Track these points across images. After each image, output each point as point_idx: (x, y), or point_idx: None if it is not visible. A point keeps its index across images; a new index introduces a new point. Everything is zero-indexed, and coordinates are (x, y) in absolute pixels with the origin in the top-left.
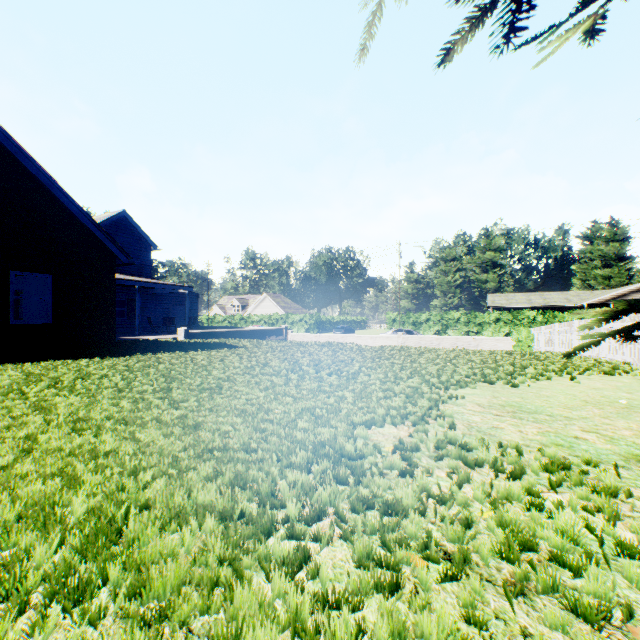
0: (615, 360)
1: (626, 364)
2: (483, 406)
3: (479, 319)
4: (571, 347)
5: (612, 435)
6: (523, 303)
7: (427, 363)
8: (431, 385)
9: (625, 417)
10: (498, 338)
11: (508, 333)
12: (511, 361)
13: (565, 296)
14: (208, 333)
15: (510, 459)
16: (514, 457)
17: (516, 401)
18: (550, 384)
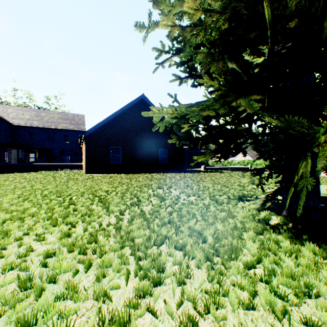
0: None
1: None
2: None
3: None
4: None
5: None
6: None
7: None
8: None
9: None
10: None
11: None
12: None
13: None
14: (212, 168)
15: None
16: None
17: None
18: None
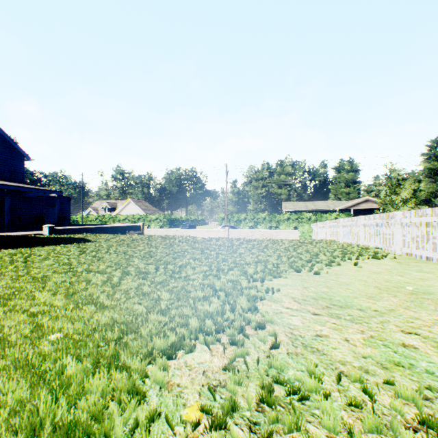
0: (369, 246)
1: (378, 249)
2: (299, 301)
3: (277, 218)
4: (338, 236)
5: (433, 336)
6: (303, 208)
7: (245, 253)
8: (249, 276)
9: (422, 306)
10: (290, 231)
11: (295, 227)
12: (306, 249)
13: (326, 204)
14: (73, 229)
15: (369, 423)
16: (374, 420)
17: (325, 291)
18: (342, 270)
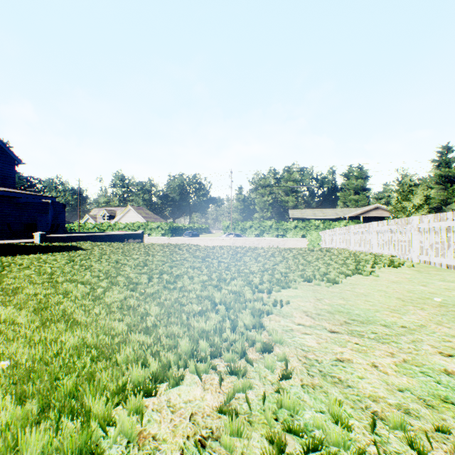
0: (383, 254)
1: (393, 257)
2: (312, 315)
3: (284, 226)
4: (348, 244)
5: None
6: (311, 216)
7: (250, 261)
8: (254, 286)
9: None
10: (298, 239)
11: (303, 235)
12: (316, 257)
13: (335, 211)
14: (67, 237)
15: None
16: None
17: (341, 304)
18: (357, 279)
